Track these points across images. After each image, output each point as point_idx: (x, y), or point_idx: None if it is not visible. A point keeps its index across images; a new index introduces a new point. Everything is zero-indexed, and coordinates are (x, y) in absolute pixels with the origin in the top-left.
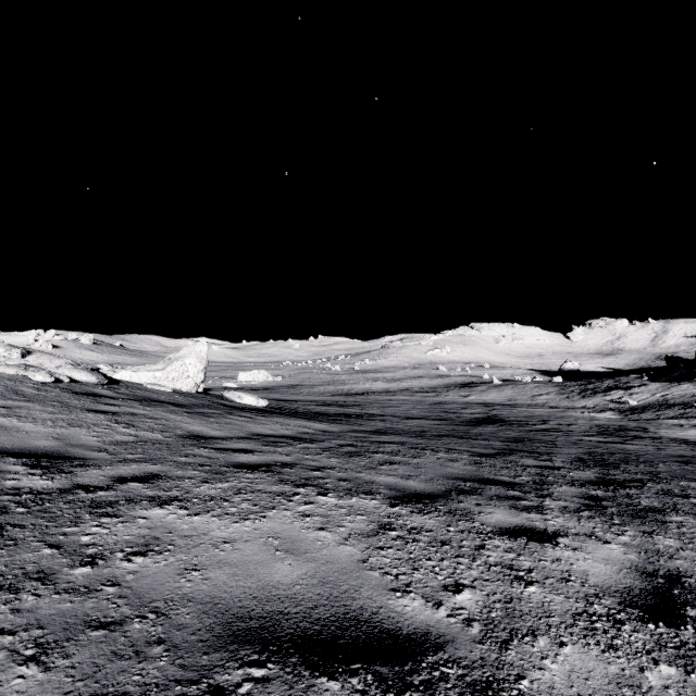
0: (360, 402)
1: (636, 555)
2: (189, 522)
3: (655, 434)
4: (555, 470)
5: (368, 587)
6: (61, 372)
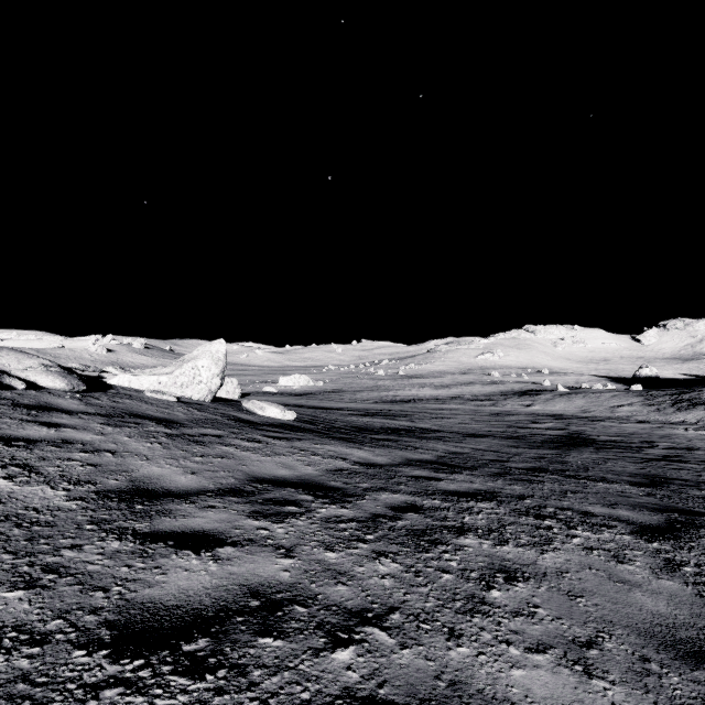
0: (407, 412)
1: None
2: None
3: None
4: None
5: None
6: (25, 375)
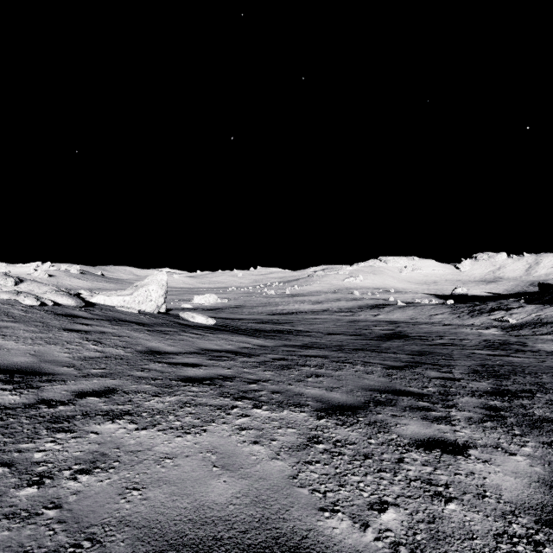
0: (290, 320)
1: (541, 467)
2: (136, 437)
3: (533, 348)
4: (455, 381)
5: (298, 507)
6: (47, 297)
